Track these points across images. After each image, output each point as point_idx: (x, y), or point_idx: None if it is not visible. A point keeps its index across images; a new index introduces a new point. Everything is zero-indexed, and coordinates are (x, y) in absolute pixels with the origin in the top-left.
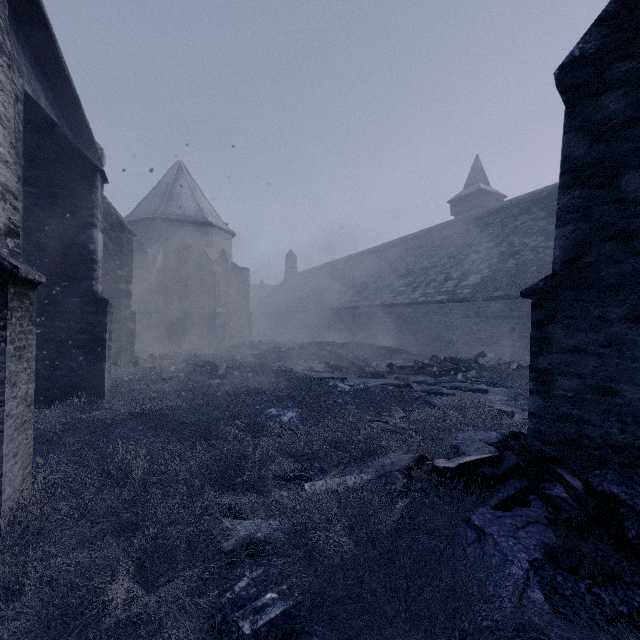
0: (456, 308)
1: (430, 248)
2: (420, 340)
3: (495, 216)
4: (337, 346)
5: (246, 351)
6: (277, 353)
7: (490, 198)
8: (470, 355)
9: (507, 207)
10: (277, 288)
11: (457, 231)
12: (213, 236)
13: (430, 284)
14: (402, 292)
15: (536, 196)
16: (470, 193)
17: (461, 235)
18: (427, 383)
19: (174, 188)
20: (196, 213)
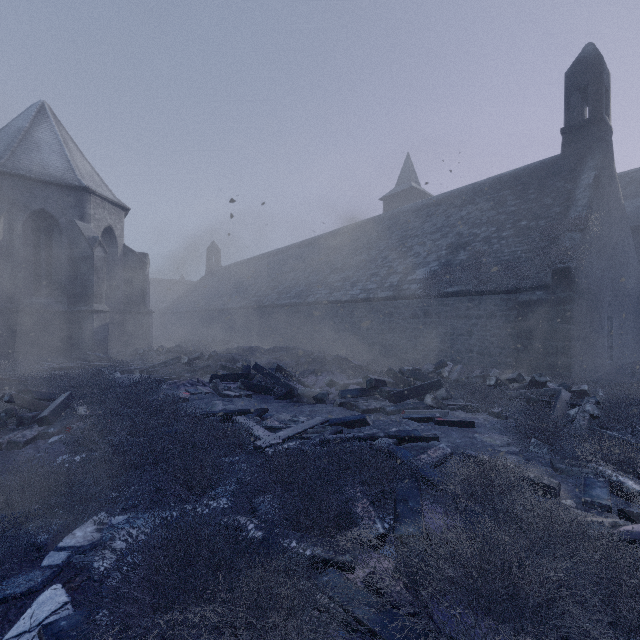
0: (403, 306)
1: (368, 240)
2: (360, 344)
3: (436, 207)
4: (261, 353)
5: (136, 362)
6: (177, 365)
7: (421, 197)
8: (429, 365)
9: (448, 198)
10: (197, 284)
11: (396, 223)
12: (91, 206)
13: (371, 279)
14: (339, 288)
15: (478, 187)
16: (402, 191)
17: (401, 226)
18: (385, 411)
19: (30, 135)
20: (64, 172)
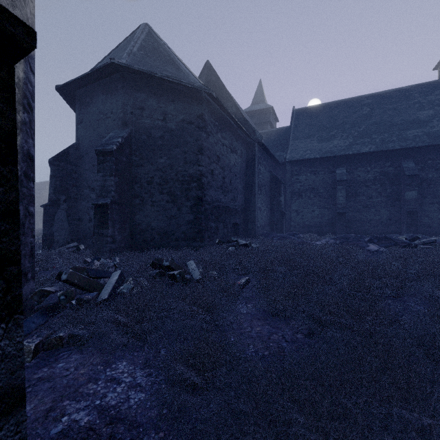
0: None
1: None
2: None
3: None
4: None
5: None
6: None
7: None
8: None
9: None
10: None
11: None
12: None
13: None
14: None
15: None
16: None
17: None
18: None
19: None
20: None
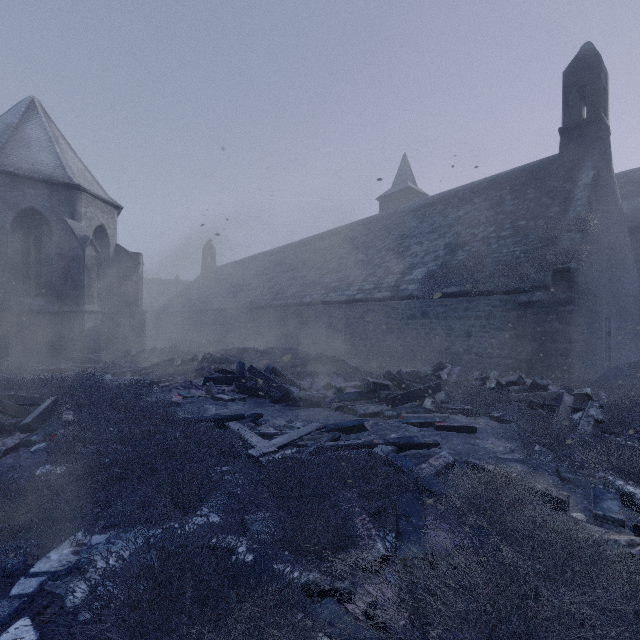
0: (400, 307)
1: (365, 240)
2: (357, 345)
3: (434, 207)
4: (257, 354)
5: (128, 364)
6: (170, 367)
7: (417, 197)
8: (428, 367)
9: (445, 198)
10: (192, 284)
11: (393, 222)
12: (83, 204)
13: (368, 279)
14: (335, 288)
15: (476, 187)
16: (399, 191)
17: (398, 226)
18: (384, 416)
19: (19, 131)
20: (54, 170)
